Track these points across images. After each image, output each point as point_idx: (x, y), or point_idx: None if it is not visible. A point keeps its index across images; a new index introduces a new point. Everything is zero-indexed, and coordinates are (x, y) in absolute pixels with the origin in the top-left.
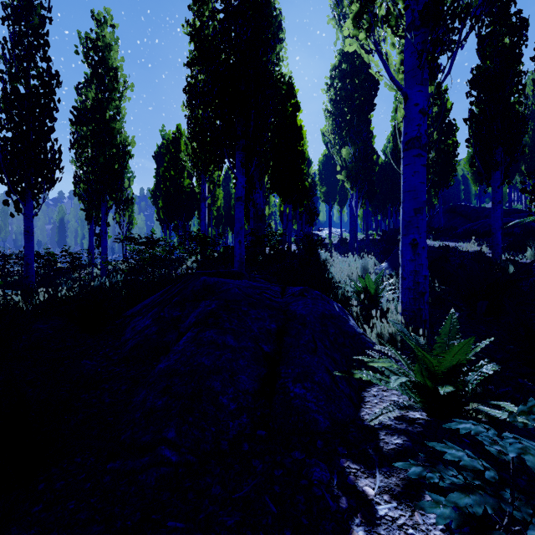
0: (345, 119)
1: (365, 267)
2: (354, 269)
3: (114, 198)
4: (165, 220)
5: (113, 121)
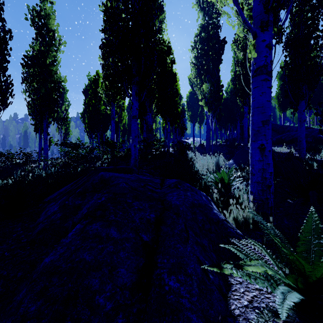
0: (204, 68)
1: (218, 163)
2: (211, 164)
3: (52, 116)
4: (89, 132)
5: (51, 66)
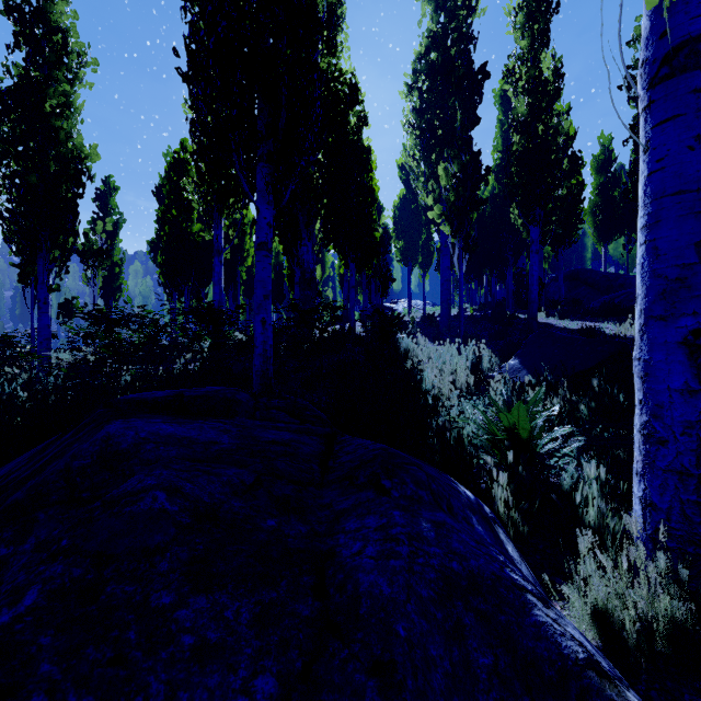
0: (436, 134)
1: (479, 367)
2: (462, 371)
3: (59, 245)
4: (166, 284)
5: (59, 118)
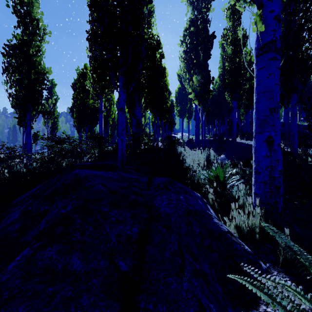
0: (193, 62)
1: (209, 158)
2: (202, 159)
3: (35, 109)
4: (77, 126)
5: (35, 56)
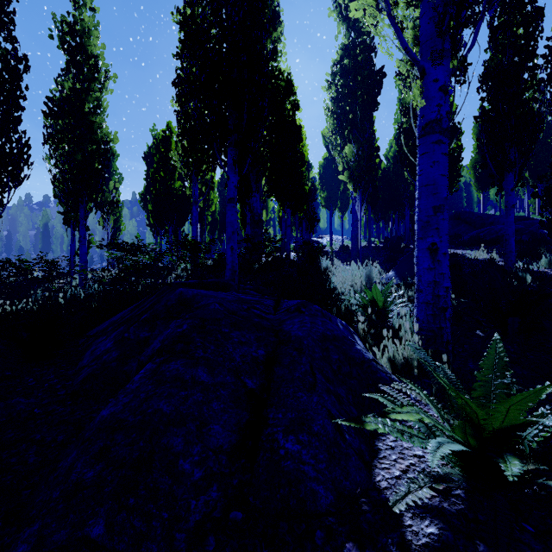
0: (347, 117)
1: (370, 277)
2: (357, 278)
3: (94, 200)
4: (154, 225)
5: (93, 115)
